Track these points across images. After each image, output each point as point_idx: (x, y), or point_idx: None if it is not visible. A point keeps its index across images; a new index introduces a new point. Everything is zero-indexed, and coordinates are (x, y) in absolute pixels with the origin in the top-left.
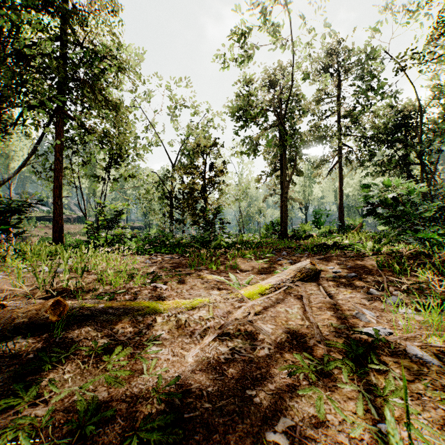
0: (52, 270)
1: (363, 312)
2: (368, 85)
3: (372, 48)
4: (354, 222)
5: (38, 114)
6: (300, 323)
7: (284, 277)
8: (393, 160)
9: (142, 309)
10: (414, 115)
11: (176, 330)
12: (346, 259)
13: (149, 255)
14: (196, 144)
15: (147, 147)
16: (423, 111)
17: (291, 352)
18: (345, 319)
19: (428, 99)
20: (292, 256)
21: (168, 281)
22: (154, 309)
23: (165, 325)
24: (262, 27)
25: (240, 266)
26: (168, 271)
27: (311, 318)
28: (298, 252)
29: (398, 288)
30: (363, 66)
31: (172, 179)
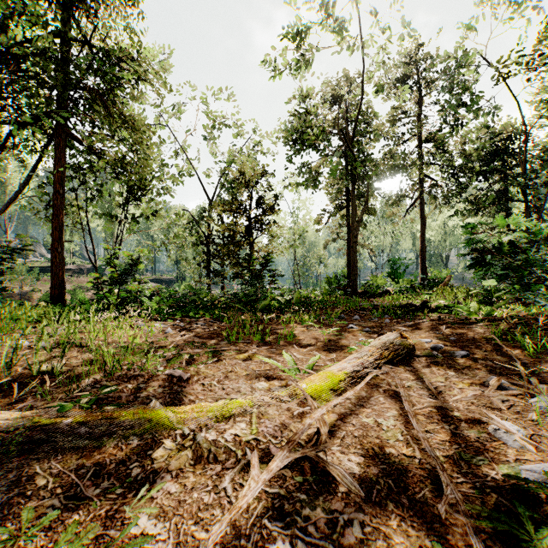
0: (31, 343)
1: (508, 429)
2: (458, 100)
3: (463, 53)
4: (439, 274)
5: (32, 133)
6: (406, 453)
7: (365, 359)
8: (489, 196)
9: (142, 420)
10: (514, 138)
11: (192, 470)
12: (445, 326)
13: (174, 320)
14: (239, 174)
15: (178, 179)
16: (527, 134)
17: (405, 533)
18: (479, 442)
19: (533, 118)
20: (368, 321)
21: (192, 364)
22: (159, 424)
23: (173, 459)
24: (325, 19)
25: (298, 338)
26: (195, 346)
27: (427, 445)
28: (375, 316)
29: (540, 378)
30: (453, 75)
31: (208, 219)
